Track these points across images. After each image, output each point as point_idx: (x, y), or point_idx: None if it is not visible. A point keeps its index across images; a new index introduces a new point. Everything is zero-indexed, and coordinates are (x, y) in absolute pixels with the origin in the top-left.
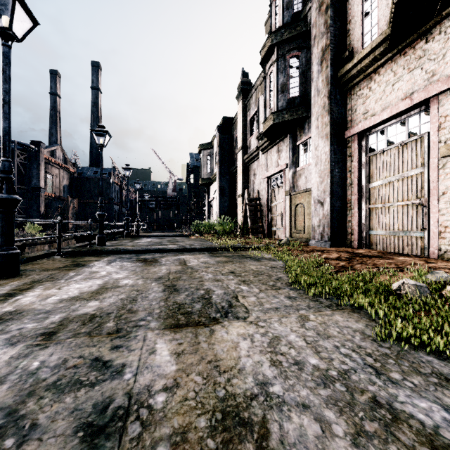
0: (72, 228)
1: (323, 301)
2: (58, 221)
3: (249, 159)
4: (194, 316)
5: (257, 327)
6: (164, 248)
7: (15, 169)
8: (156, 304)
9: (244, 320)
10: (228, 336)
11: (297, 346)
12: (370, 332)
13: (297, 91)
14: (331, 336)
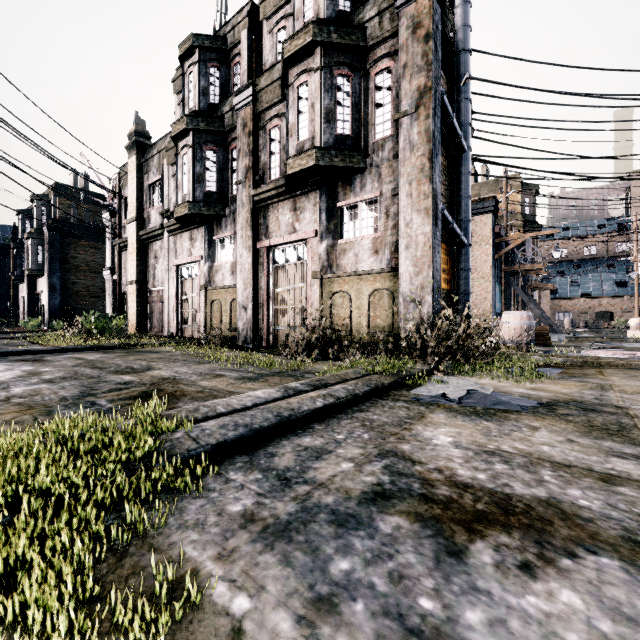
0: None
1: None
2: None
3: (17, 282)
4: None
5: None
6: None
7: None
8: None
9: None
10: None
11: None
12: None
13: None
14: None
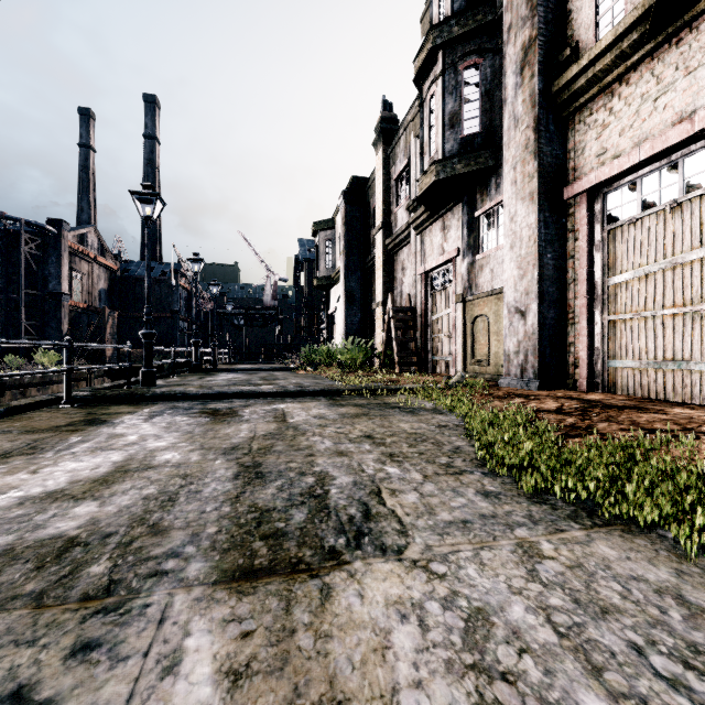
0: (111, 357)
1: (557, 503)
2: (66, 343)
3: (394, 243)
4: (289, 543)
5: (430, 578)
6: (250, 391)
7: (22, 264)
8: (213, 509)
9: (398, 558)
10: (364, 608)
11: (536, 645)
12: (696, 595)
13: (478, 125)
14: (610, 609)
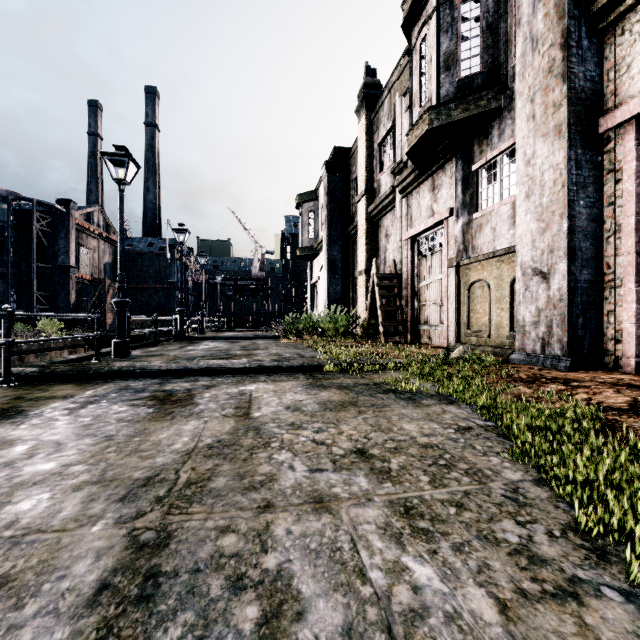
0: (111, 324)
1: None
2: (3, 313)
3: (377, 210)
4: None
5: None
6: (220, 366)
7: (34, 240)
8: None
9: None
10: None
11: None
12: None
13: (477, 64)
14: None
